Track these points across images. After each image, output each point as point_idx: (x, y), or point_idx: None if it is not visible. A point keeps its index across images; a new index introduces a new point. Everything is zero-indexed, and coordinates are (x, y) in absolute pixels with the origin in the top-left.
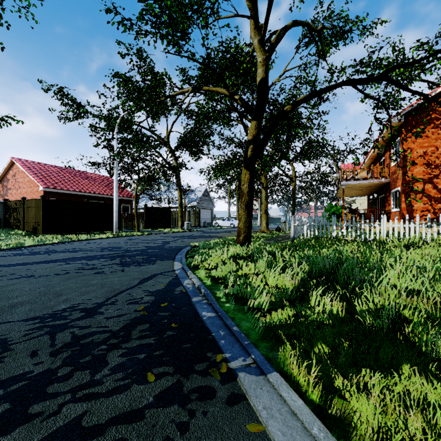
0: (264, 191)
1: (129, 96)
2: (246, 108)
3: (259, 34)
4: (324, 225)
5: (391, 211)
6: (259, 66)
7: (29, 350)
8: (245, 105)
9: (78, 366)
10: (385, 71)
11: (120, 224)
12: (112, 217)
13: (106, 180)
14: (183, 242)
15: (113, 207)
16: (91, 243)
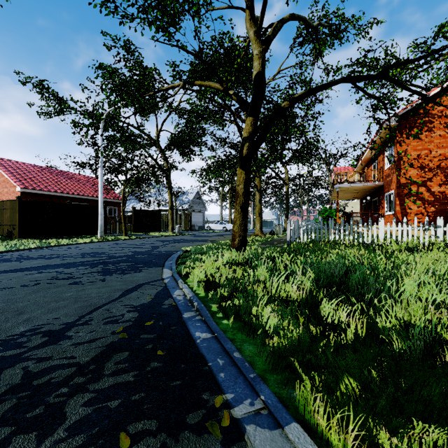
0: (258, 193)
1: (114, 87)
2: (241, 104)
3: (255, 25)
4: (321, 228)
5: (384, 215)
6: (255, 59)
7: None
8: (240, 101)
9: (22, 425)
10: (385, 68)
11: (106, 228)
12: (97, 220)
13: (91, 181)
14: (174, 247)
15: (98, 210)
16: (72, 248)
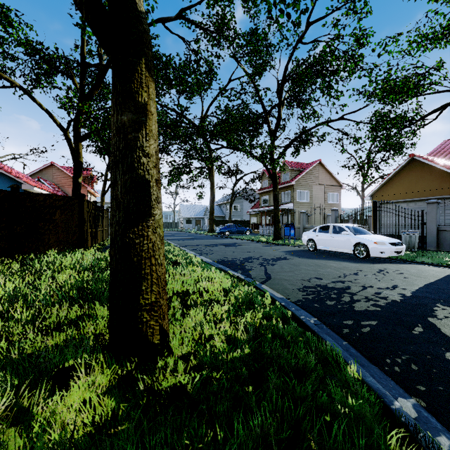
0: None
1: None
2: None
3: None
4: None
5: None
6: None
7: (259, 261)
8: None
9: (244, 260)
10: None
11: None
12: None
13: None
14: None
15: None
16: None
